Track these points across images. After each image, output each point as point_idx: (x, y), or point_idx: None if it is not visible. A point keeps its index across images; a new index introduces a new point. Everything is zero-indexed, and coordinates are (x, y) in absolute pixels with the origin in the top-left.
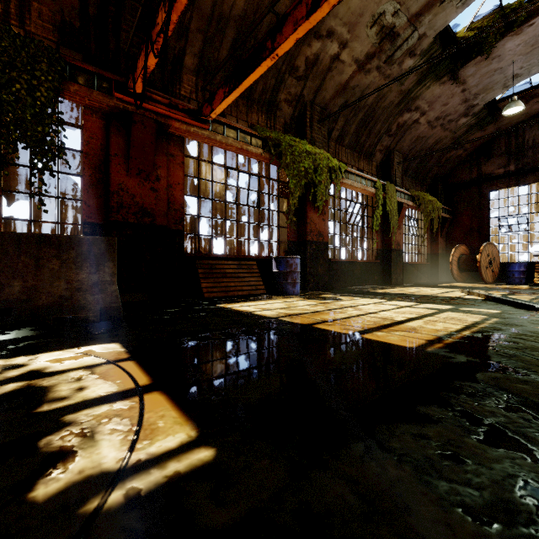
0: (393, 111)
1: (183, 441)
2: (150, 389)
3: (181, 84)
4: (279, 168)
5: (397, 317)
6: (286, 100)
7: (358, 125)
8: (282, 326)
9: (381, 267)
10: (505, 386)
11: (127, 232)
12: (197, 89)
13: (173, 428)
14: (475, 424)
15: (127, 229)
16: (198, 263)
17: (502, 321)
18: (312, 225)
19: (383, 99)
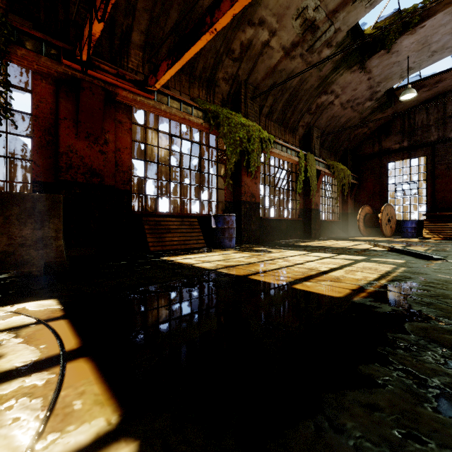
0: (313, 93)
1: (99, 432)
2: (76, 355)
3: (129, 58)
4: (217, 137)
5: (321, 267)
6: (224, 79)
7: (284, 104)
8: (220, 278)
9: (303, 224)
10: (435, 337)
11: (76, 190)
12: (144, 64)
13: (92, 411)
14: (422, 386)
15: (76, 188)
16: (144, 220)
17: (409, 270)
18: (245, 187)
19: (305, 83)
